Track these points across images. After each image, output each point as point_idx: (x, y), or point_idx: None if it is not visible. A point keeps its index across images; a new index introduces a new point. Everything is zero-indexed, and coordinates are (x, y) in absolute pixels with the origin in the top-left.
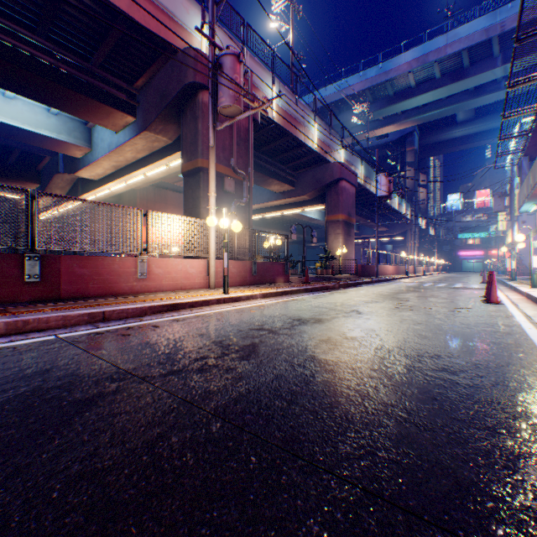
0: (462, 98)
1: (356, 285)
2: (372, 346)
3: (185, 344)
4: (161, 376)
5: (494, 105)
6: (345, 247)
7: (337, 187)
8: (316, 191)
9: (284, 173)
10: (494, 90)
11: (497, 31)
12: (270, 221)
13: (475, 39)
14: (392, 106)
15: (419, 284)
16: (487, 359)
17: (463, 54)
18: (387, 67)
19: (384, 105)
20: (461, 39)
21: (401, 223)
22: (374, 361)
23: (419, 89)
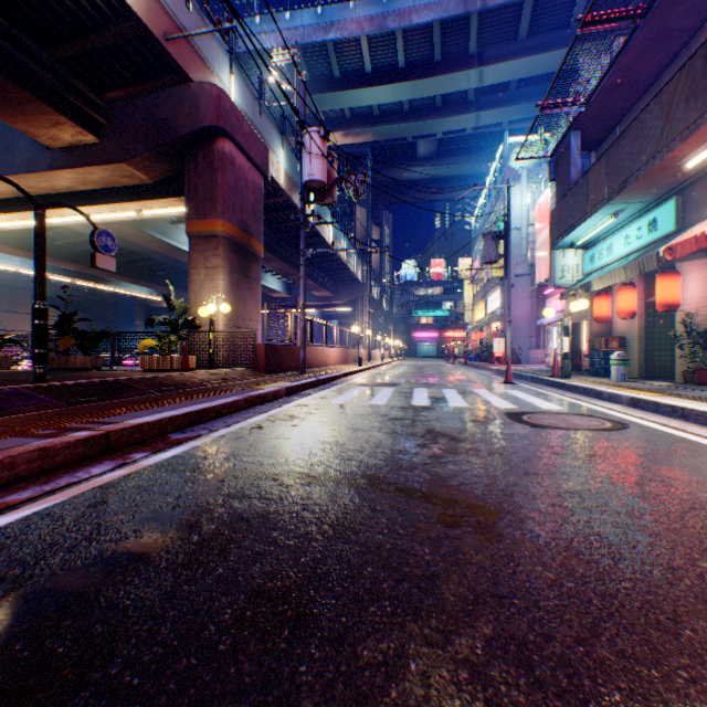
0: (429, 113)
1: (187, 426)
2: None
3: None
4: None
5: (458, 143)
6: (235, 301)
7: (213, 152)
8: (162, 158)
9: (55, 78)
10: (465, 110)
11: (479, 5)
12: (124, 261)
13: (452, 7)
14: (338, 91)
15: (400, 393)
16: None
17: (436, 28)
18: (330, 16)
19: (327, 87)
20: (435, 3)
21: (351, 287)
22: None
23: (377, 74)
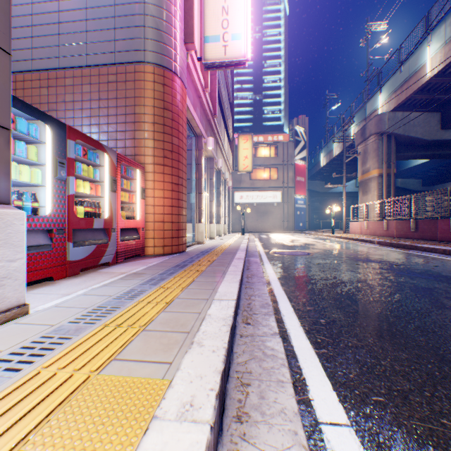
0: None
1: None
2: (386, 288)
3: (447, 273)
4: (388, 266)
5: None
6: None
7: None
8: None
9: None
10: None
11: None
12: None
13: None
14: None
15: None
16: (317, 291)
17: None
18: None
19: None
20: None
21: None
22: (358, 280)
23: None
